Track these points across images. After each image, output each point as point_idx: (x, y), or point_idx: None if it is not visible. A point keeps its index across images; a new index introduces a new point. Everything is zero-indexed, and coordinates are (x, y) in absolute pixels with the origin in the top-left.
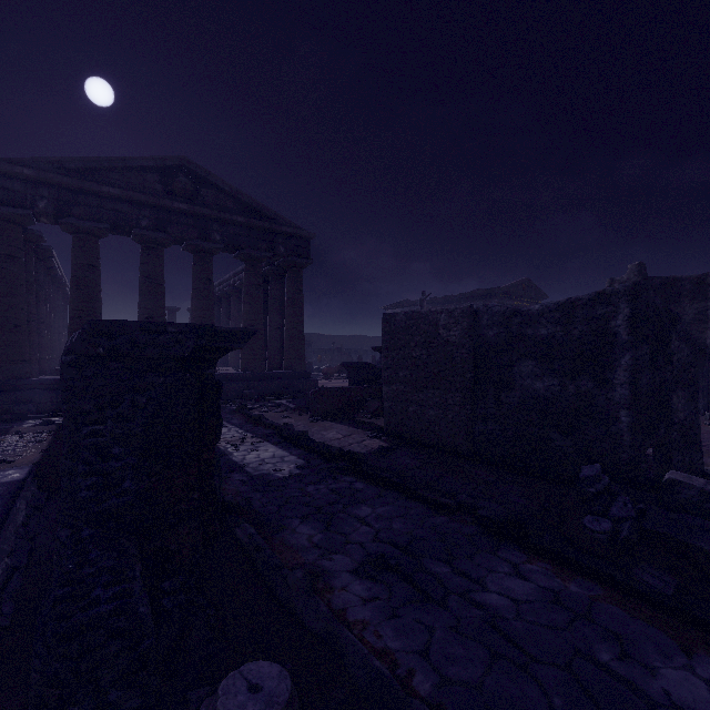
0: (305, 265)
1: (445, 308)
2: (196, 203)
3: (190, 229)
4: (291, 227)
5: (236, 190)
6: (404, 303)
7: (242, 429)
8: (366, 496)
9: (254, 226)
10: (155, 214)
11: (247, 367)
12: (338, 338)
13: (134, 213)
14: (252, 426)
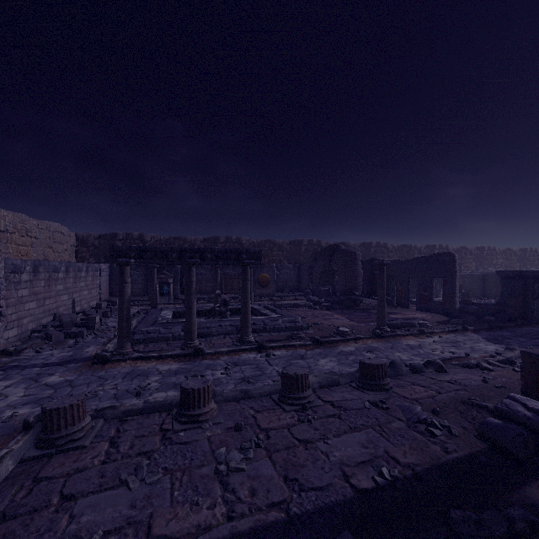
0: None
1: None
2: None
3: None
4: None
5: None
6: None
7: None
8: None
9: None
10: None
11: None
12: None
13: None
14: None
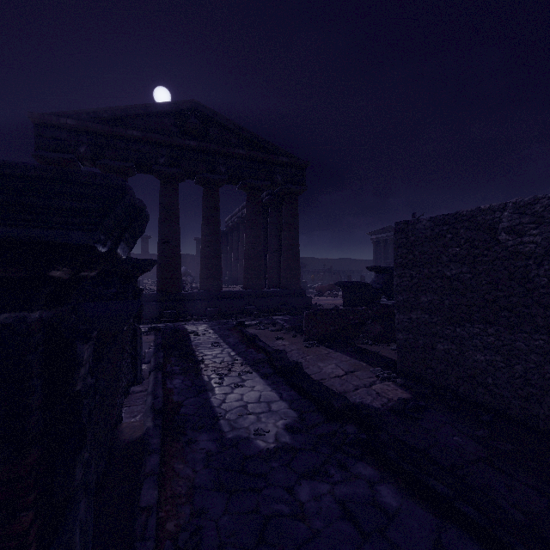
0: (300, 192)
1: (511, 202)
2: (204, 140)
3: (199, 163)
4: (287, 157)
5: (239, 126)
6: (388, 228)
7: (234, 351)
8: (411, 543)
9: (254, 158)
10: (171, 152)
11: (249, 286)
12: (328, 261)
13: (154, 152)
14: (245, 347)
